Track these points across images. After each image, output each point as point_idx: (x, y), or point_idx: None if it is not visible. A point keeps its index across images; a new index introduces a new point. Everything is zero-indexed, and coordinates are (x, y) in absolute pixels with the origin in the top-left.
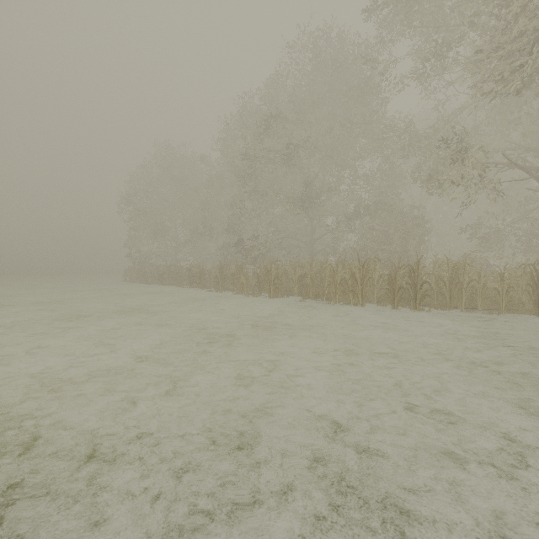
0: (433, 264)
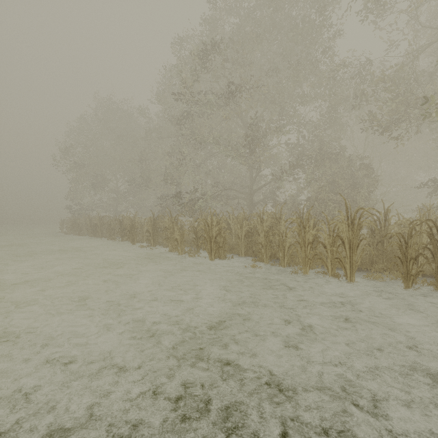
0: (425, 216)
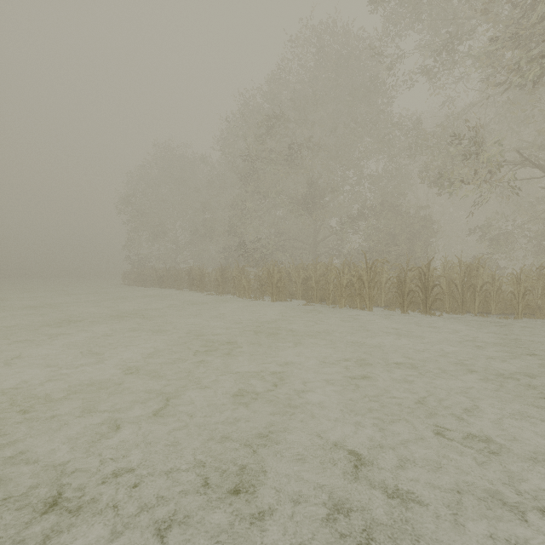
0: (443, 266)
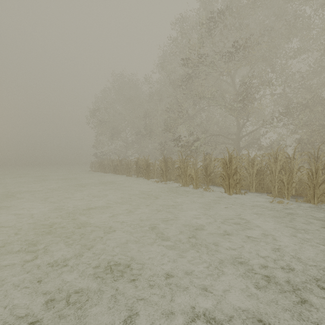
0: None
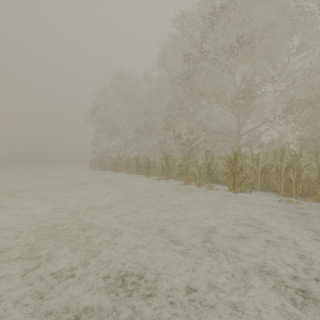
0: None
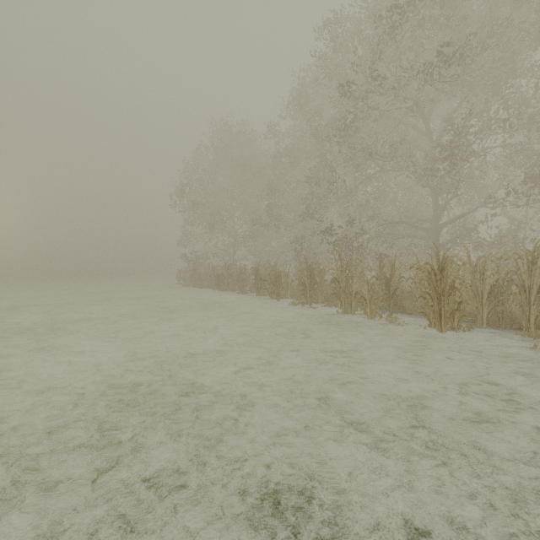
0: None
